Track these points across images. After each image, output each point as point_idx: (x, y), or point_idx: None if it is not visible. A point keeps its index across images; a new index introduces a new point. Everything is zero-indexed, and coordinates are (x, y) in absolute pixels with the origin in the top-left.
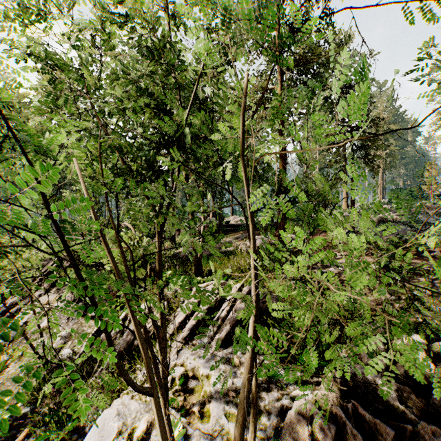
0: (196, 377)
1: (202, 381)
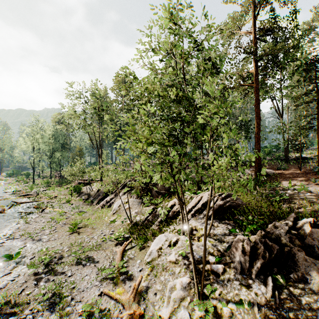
0: (196, 230)
1: (199, 231)
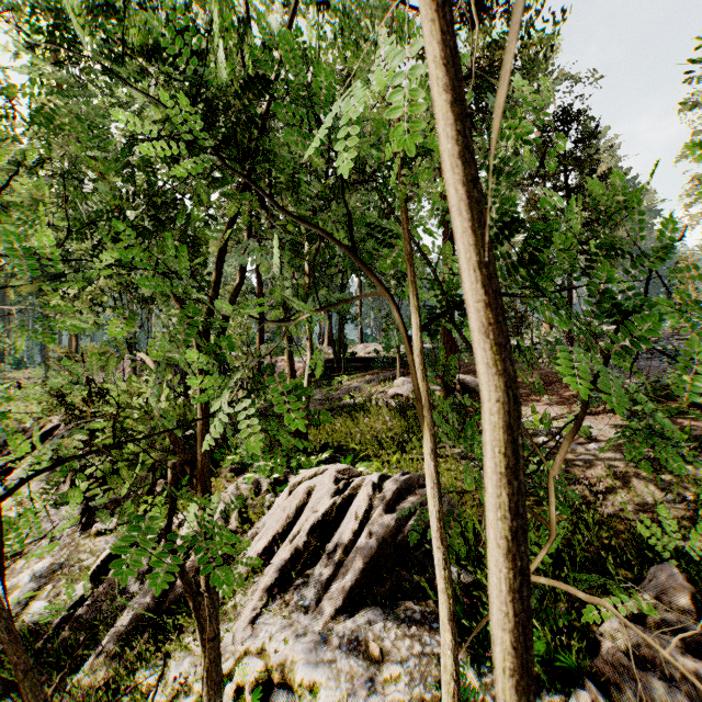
0: (287, 683)
1: (300, 696)
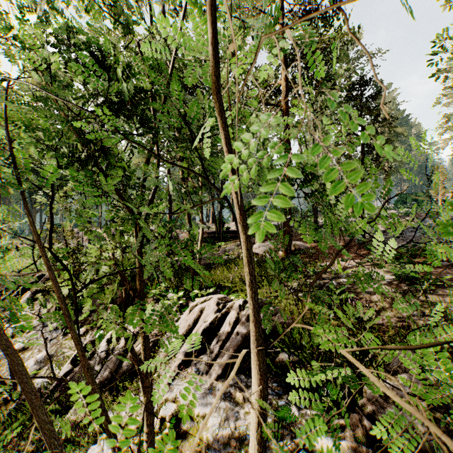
0: (190, 416)
1: (197, 422)
